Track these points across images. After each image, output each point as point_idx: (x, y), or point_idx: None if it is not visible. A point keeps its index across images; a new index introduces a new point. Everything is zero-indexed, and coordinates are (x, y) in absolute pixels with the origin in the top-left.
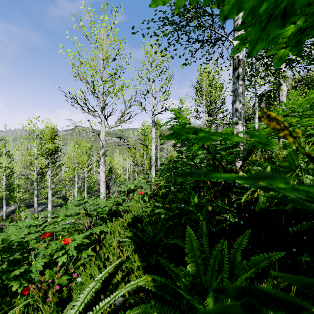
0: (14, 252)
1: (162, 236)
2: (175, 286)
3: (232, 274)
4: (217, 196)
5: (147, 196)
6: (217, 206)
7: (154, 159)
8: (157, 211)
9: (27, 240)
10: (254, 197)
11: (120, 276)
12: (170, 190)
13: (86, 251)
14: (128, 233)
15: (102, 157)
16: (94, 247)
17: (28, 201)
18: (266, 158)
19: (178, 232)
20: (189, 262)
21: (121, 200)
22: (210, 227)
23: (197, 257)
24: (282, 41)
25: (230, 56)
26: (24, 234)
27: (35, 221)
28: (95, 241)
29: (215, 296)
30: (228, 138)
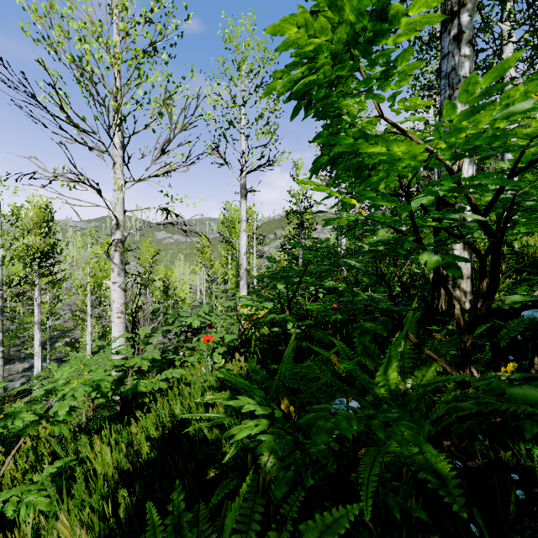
0: None
1: None
2: None
3: None
4: None
5: (224, 347)
6: (533, 424)
7: (245, 265)
8: (242, 432)
9: None
10: None
11: None
12: (284, 333)
13: None
14: None
15: (115, 251)
16: None
17: (7, 352)
18: (504, 252)
19: None
20: None
21: (145, 363)
22: None
23: None
24: None
25: None
26: None
27: None
28: None
29: None
30: None
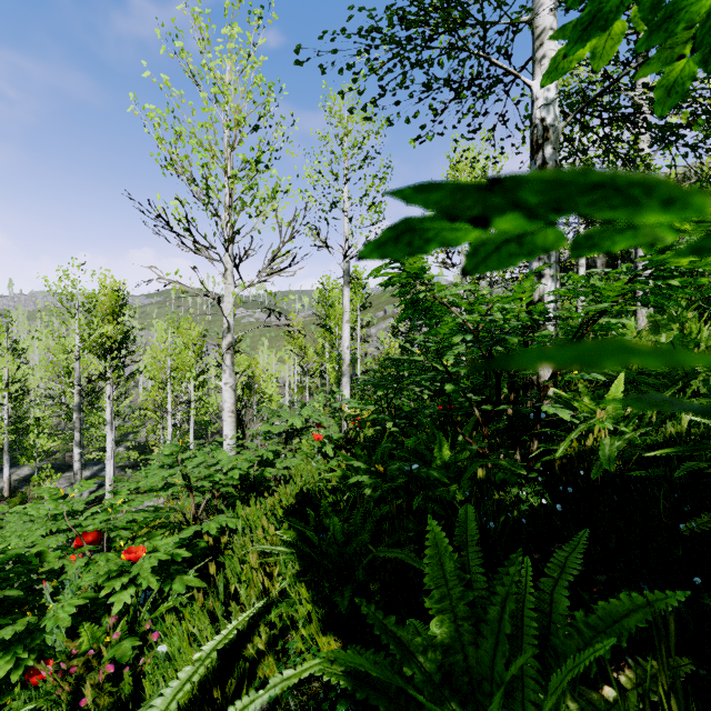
0: (7, 581)
1: (365, 540)
2: (399, 679)
3: (545, 646)
4: (496, 443)
5: (331, 444)
6: (497, 469)
7: (348, 360)
8: (354, 479)
9: (41, 551)
10: (587, 447)
11: (264, 640)
12: (384, 431)
13: (182, 577)
14: (285, 532)
15: (227, 354)
16: (206, 564)
17: (62, 457)
18: None
19: (406, 532)
20: (434, 614)
21: (270, 454)
22: (481, 520)
23: (455, 601)
24: (680, 37)
25: (541, 85)
26: (41, 535)
27: (59, 504)
28: (208, 550)
29: (504, 703)
30: (594, 242)
